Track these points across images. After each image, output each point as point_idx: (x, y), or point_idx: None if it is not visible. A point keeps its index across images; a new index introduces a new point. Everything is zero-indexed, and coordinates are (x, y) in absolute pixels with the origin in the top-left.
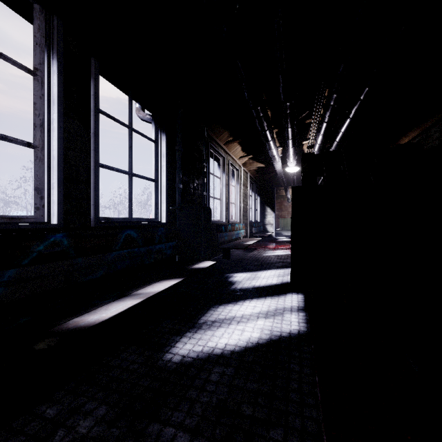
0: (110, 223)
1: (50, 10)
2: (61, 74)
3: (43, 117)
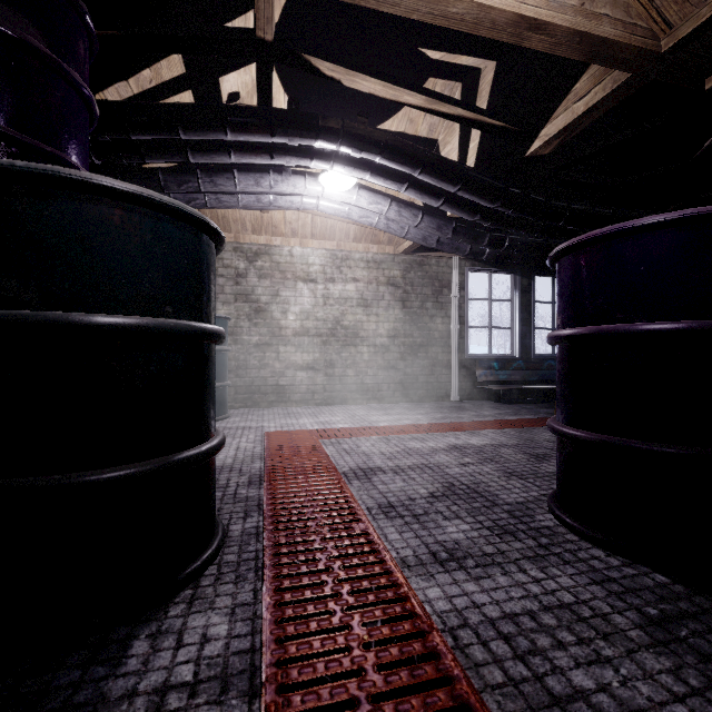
0: (541, 357)
1: (516, 274)
2: (520, 298)
3: (513, 316)
